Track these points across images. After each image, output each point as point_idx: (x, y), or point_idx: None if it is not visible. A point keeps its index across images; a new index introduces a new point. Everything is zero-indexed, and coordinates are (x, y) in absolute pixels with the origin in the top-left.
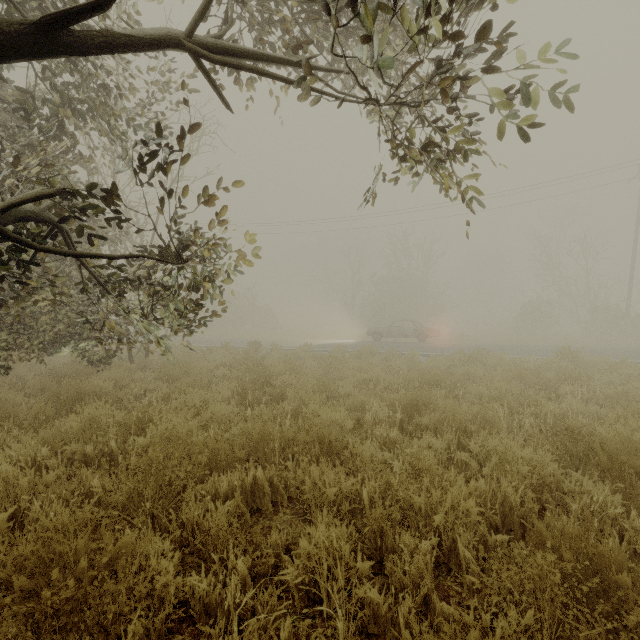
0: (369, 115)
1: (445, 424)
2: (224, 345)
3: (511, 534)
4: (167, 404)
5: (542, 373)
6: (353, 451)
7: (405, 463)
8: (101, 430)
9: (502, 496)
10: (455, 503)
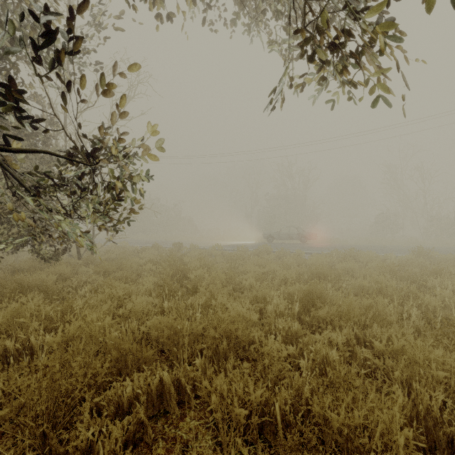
0: (271, 43)
1: (343, 318)
2: (154, 245)
3: (438, 454)
4: (95, 297)
5: (406, 268)
6: (260, 349)
7: (310, 360)
8: (25, 324)
9: (424, 409)
10: (384, 429)
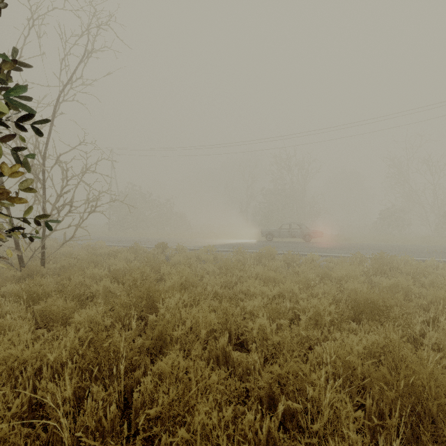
0: None
1: None
2: (132, 247)
3: None
4: None
5: None
6: None
7: None
8: None
9: None
10: None
